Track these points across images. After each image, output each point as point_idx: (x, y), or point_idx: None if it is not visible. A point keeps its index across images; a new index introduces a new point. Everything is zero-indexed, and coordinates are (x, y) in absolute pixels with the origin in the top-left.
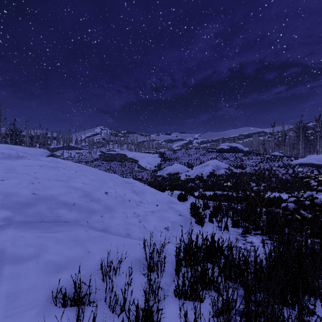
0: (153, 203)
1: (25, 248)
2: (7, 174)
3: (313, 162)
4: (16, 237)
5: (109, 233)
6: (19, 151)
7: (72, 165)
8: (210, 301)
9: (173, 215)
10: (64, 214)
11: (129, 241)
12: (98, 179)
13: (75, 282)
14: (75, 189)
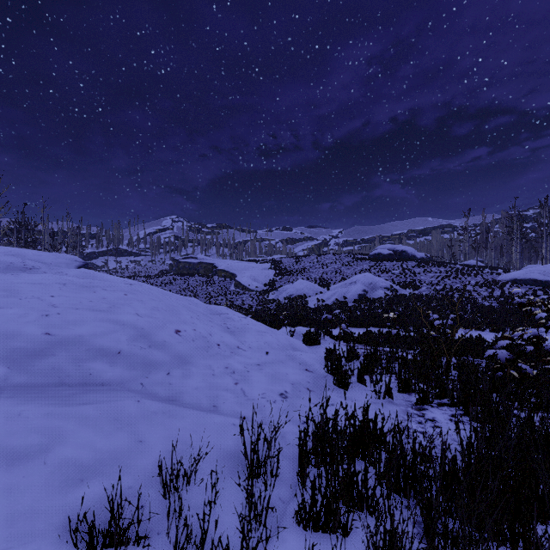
0: (260, 348)
1: (23, 435)
2: (2, 299)
3: (536, 278)
4: (9, 415)
5: (180, 404)
6: (29, 258)
7: (119, 282)
8: (361, 533)
9: (296, 371)
10: (100, 370)
11: (215, 419)
12: (165, 307)
13: (110, 502)
14: (122, 326)
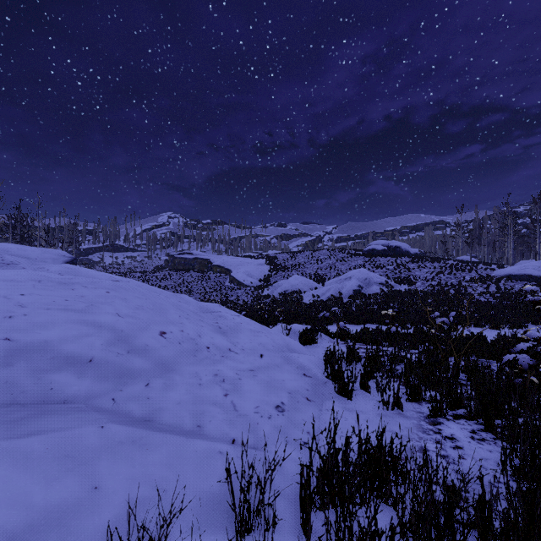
0: (253, 350)
1: None
2: None
3: (531, 273)
4: None
5: (156, 426)
6: (13, 253)
7: (105, 278)
8: None
9: (293, 376)
10: (64, 383)
11: (197, 446)
12: (151, 306)
13: None
14: (98, 328)
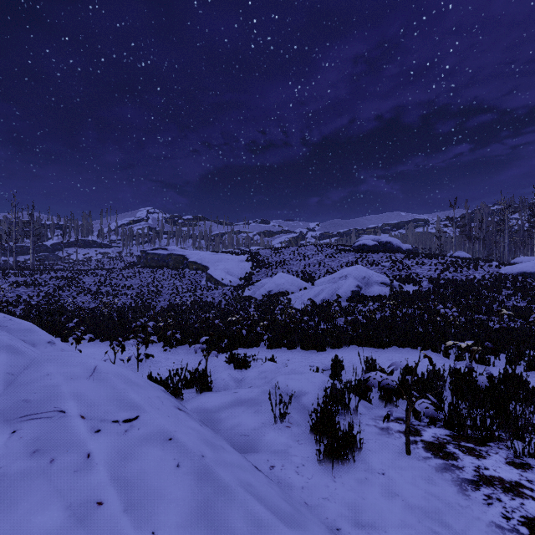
0: None
1: None
2: None
3: None
4: None
5: None
6: None
7: None
8: None
9: None
10: None
11: None
12: None
13: None
14: None
